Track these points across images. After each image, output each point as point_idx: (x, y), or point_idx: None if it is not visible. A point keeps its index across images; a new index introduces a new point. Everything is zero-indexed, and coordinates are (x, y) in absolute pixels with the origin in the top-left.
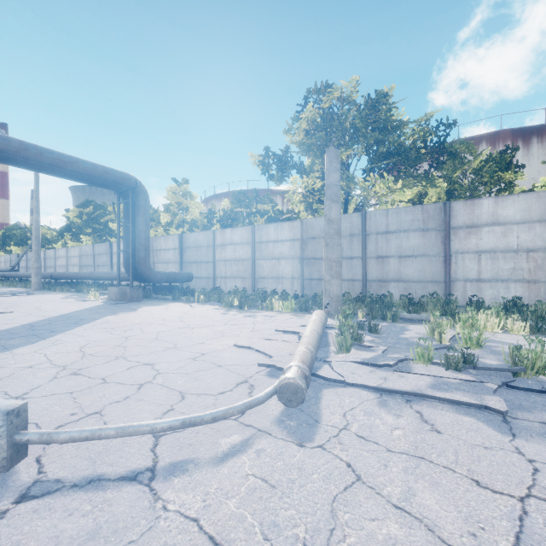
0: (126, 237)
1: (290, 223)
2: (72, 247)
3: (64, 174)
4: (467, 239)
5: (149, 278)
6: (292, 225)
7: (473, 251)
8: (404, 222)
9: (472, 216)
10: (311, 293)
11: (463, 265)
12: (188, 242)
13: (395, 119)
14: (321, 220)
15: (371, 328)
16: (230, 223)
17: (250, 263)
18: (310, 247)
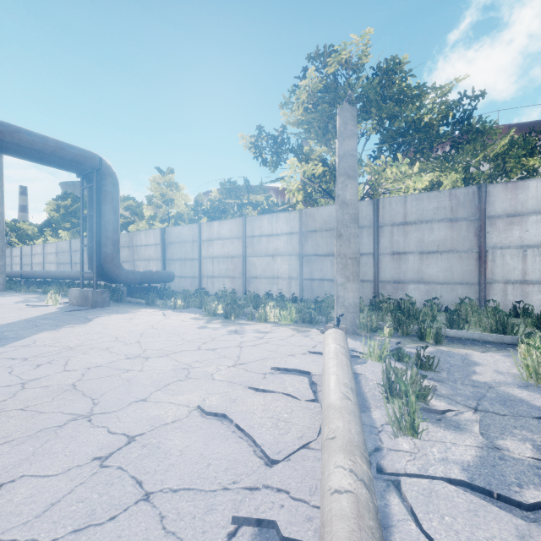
0: (91, 229)
1: (287, 214)
2: (48, 243)
3: (6, 149)
4: (507, 230)
5: (119, 278)
6: (289, 216)
7: (515, 245)
8: (427, 210)
9: (514, 202)
10: (312, 295)
11: (503, 263)
12: (172, 237)
13: (417, 82)
14: (323, 210)
15: (421, 362)
16: (218, 216)
17: (240, 260)
18: (311, 242)
